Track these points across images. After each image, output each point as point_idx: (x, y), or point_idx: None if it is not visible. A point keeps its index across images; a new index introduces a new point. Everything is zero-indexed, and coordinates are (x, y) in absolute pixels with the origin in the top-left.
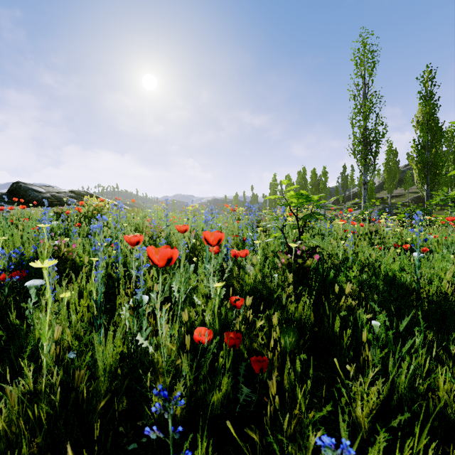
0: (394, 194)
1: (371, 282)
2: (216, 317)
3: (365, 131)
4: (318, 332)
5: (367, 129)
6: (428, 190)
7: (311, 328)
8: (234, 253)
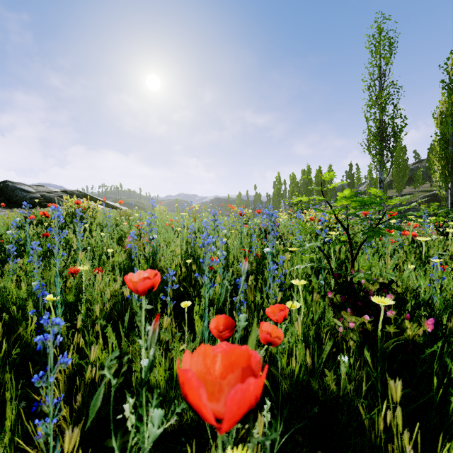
0: (403, 193)
1: None
2: None
3: (381, 124)
4: None
5: (383, 122)
6: (452, 189)
7: None
8: (267, 337)
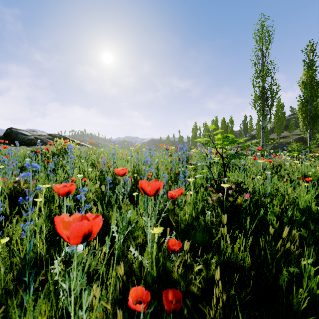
0: (282, 136)
1: (296, 218)
2: (154, 264)
3: (263, 89)
4: (255, 275)
5: (264, 88)
6: (310, 133)
7: (248, 272)
8: (171, 195)
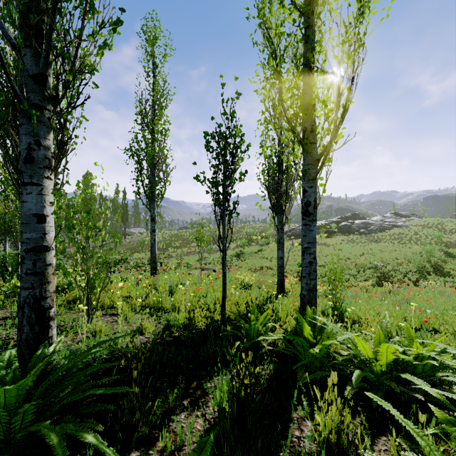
0: None
1: None
2: None
3: None
4: None
5: None
6: None
7: None
8: None
